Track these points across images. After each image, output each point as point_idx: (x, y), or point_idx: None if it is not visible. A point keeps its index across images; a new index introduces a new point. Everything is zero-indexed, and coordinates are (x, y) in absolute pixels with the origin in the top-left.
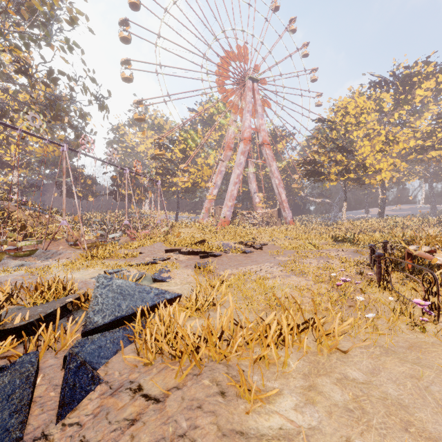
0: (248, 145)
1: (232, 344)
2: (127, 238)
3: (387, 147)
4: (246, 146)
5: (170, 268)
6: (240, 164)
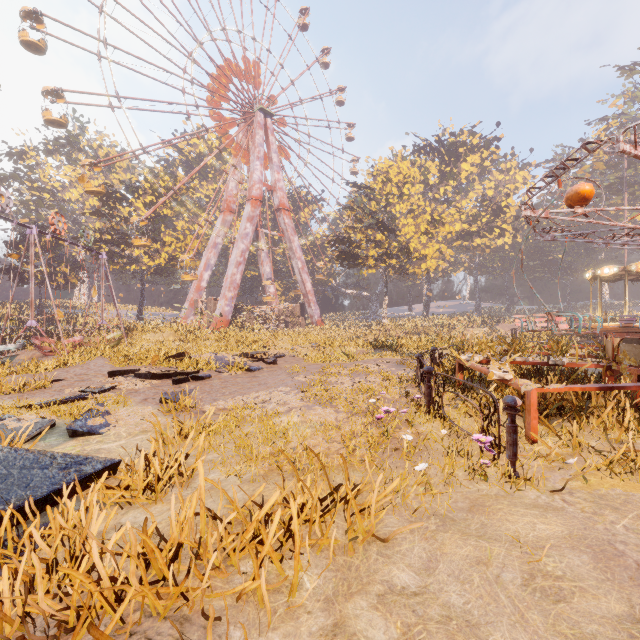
0: (259, 208)
1: (194, 572)
2: (35, 352)
3: (432, 229)
4: (255, 210)
5: (113, 407)
6: (246, 235)
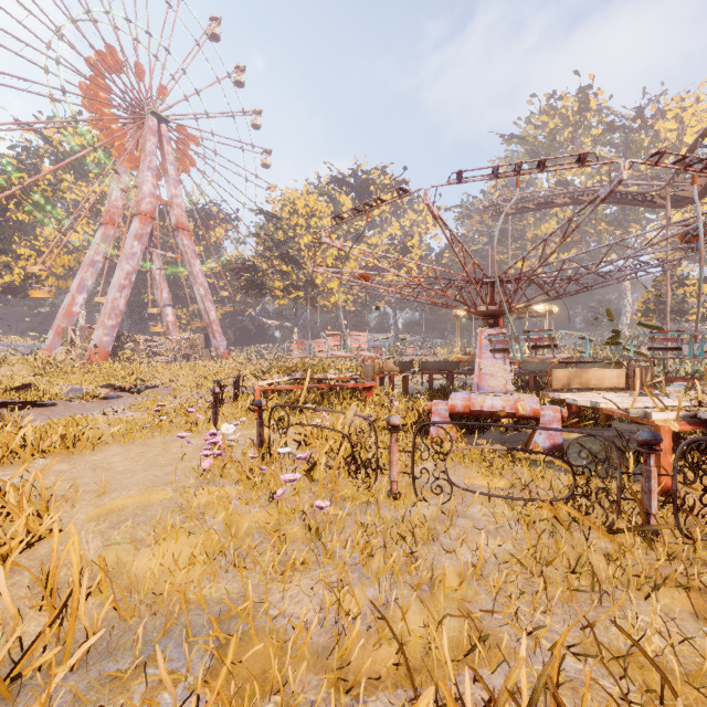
0: (150, 225)
1: None
2: None
3: (339, 263)
4: (144, 227)
5: None
6: (133, 254)
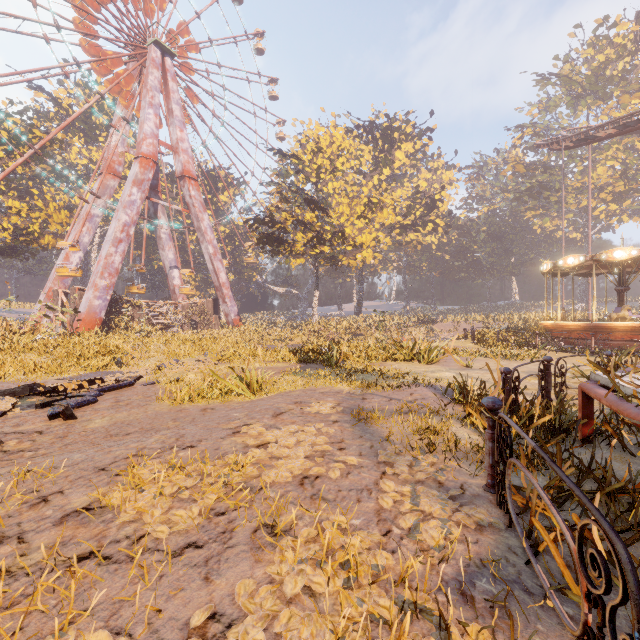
0: (152, 170)
1: None
2: None
3: (369, 213)
4: (145, 171)
5: None
6: (131, 203)
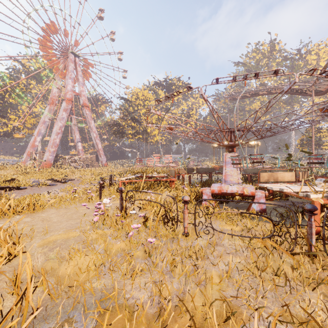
0: (71, 104)
1: None
2: None
3: (158, 122)
4: (68, 105)
5: None
6: (63, 118)
